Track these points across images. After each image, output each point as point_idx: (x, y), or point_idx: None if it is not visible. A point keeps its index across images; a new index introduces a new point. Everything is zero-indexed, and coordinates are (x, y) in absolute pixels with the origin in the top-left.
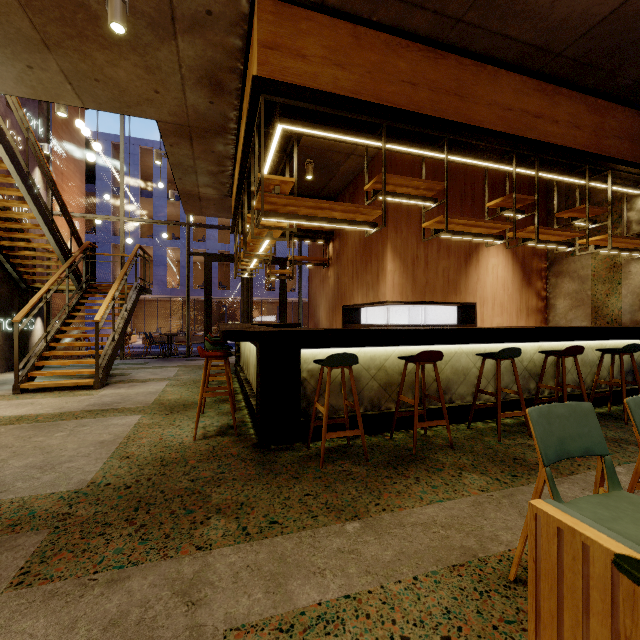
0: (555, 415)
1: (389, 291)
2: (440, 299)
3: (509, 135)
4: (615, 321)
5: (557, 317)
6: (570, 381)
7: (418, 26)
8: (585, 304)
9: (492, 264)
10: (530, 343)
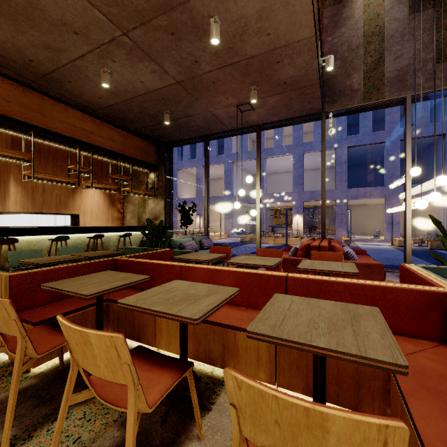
0: (24, 253)
1: (12, 205)
2: (54, 211)
3: (73, 138)
4: (144, 224)
5: (127, 222)
6: (112, 250)
7: (8, 74)
8: (136, 216)
9: (91, 194)
10: (90, 234)
